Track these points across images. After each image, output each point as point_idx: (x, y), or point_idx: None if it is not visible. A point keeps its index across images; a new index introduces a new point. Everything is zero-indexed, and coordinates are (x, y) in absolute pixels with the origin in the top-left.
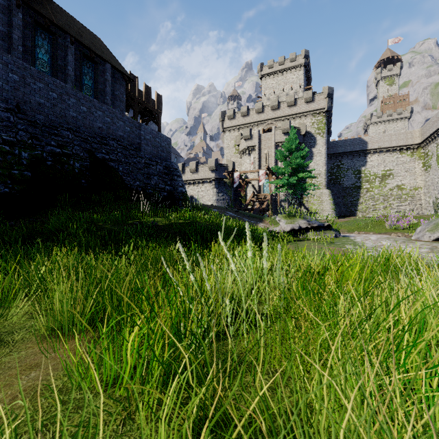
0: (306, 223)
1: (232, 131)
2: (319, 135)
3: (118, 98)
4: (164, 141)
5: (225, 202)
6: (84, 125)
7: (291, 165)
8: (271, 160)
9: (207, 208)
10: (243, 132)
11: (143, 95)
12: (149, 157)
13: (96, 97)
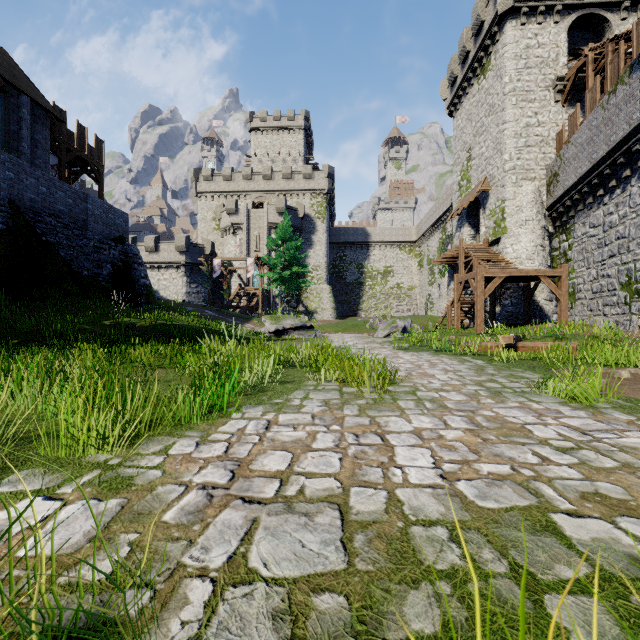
0: (290, 324)
1: (211, 198)
2: (320, 220)
3: (39, 145)
4: (120, 218)
5: (200, 296)
6: (10, 197)
7: (284, 257)
8: (264, 244)
9: (179, 305)
10: (226, 204)
11: (75, 138)
12: (99, 238)
13: (5, 142)
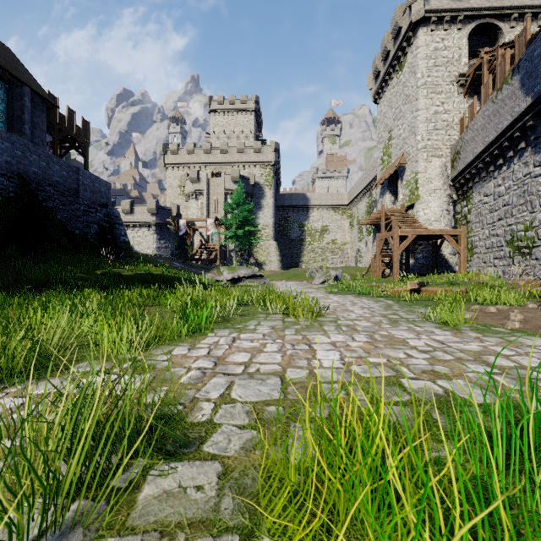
0: (244, 273)
1: (177, 168)
2: (268, 187)
3: (38, 126)
4: (104, 186)
5: (168, 251)
6: (18, 170)
7: (238, 218)
8: (221, 207)
9: (152, 258)
10: (190, 173)
11: (66, 120)
12: (88, 204)
13: (10, 125)
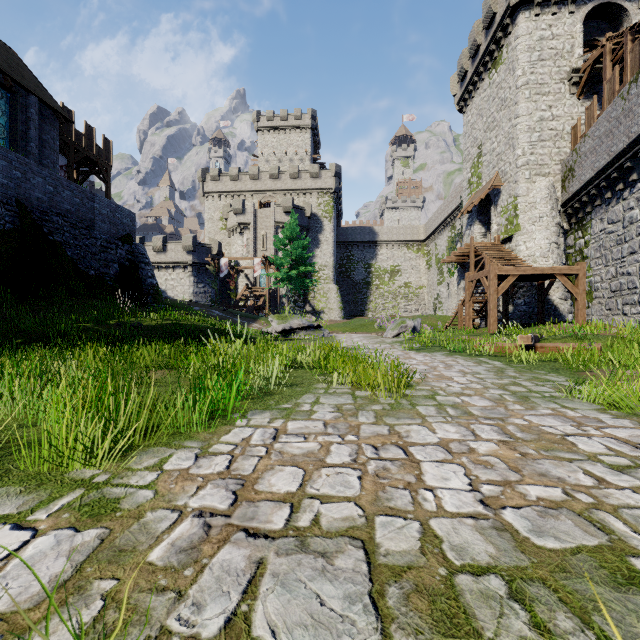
0: (298, 324)
1: (218, 198)
2: (327, 219)
3: (47, 145)
4: (127, 217)
5: (207, 296)
6: (17, 196)
7: (291, 256)
8: (270, 244)
9: (186, 305)
10: (233, 204)
11: (84, 138)
12: (106, 238)
13: (13, 142)
